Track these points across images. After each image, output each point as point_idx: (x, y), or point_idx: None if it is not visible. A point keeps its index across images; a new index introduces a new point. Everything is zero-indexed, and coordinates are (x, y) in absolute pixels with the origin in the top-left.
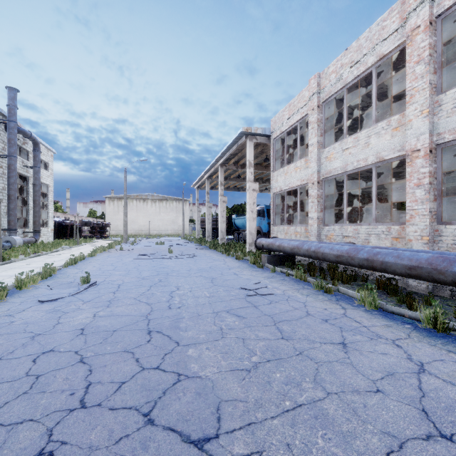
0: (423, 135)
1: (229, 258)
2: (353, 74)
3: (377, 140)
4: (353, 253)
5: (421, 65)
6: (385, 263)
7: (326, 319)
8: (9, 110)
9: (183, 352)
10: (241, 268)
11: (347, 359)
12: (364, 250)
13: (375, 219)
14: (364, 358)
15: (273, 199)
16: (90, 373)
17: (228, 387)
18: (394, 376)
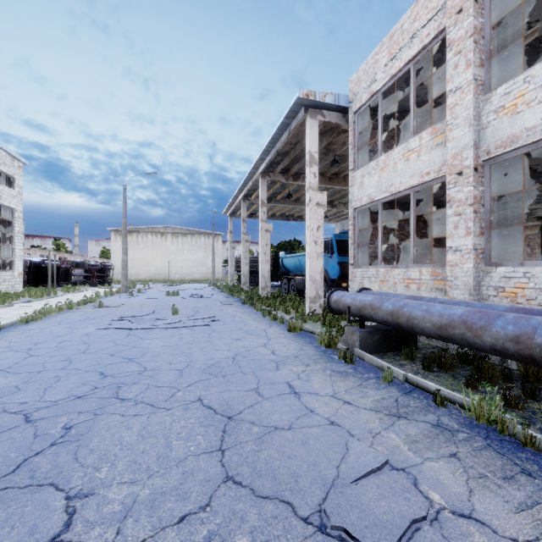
0: None
1: (275, 326)
2: None
3: None
4: None
5: None
6: None
7: None
8: None
9: None
10: (303, 364)
11: None
12: None
13: None
14: None
15: (353, 220)
16: None
17: None
18: None
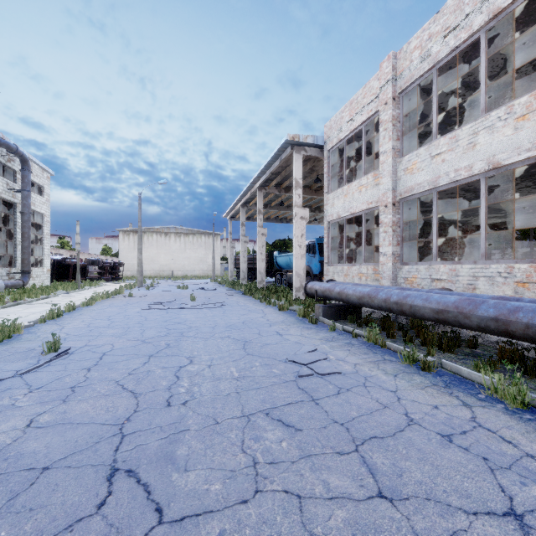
0: None
1: (269, 308)
2: (449, 46)
3: (489, 137)
4: (467, 307)
5: None
6: (534, 326)
7: (448, 434)
8: None
9: None
10: (286, 325)
11: None
12: (488, 303)
13: (484, 255)
14: None
15: (327, 230)
16: None
17: None
18: None
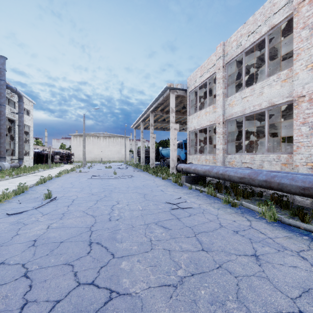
0: (308, 84)
1: (157, 178)
2: (250, 41)
3: (269, 89)
4: (253, 175)
5: (306, 30)
6: (281, 184)
7: (237, 231)
8: (0, 72)
9: (117, 265)
10: (166, 186)
11: (262, 273)
12: (263, 173)
13: (267, 150)
14: (277, 271)
15: (189, 136)
16: (29, 290)
17: (156, 308)
18: (310, 293)
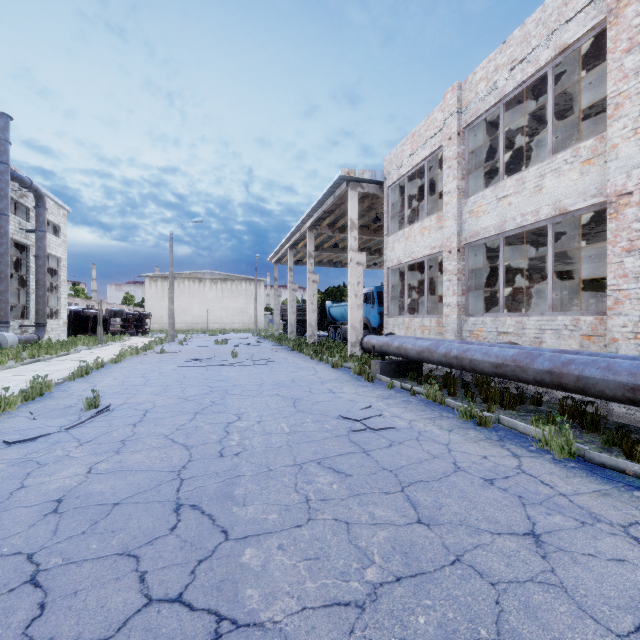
0: (638, 167)
1: (321, 365)
2: (515, 80)
3: (555, 180)
4: (524, 361)
5: (634, 54)
6: (583, 378)
7: (491, 479)
8: None
9: (234, 556)
10: (340, 382)
11: (551, 575)
12: (544, 356)
13: (551, 306)
14: (583, 571)
15: (387, 277)
16: (39, 615)
17: None
18: None
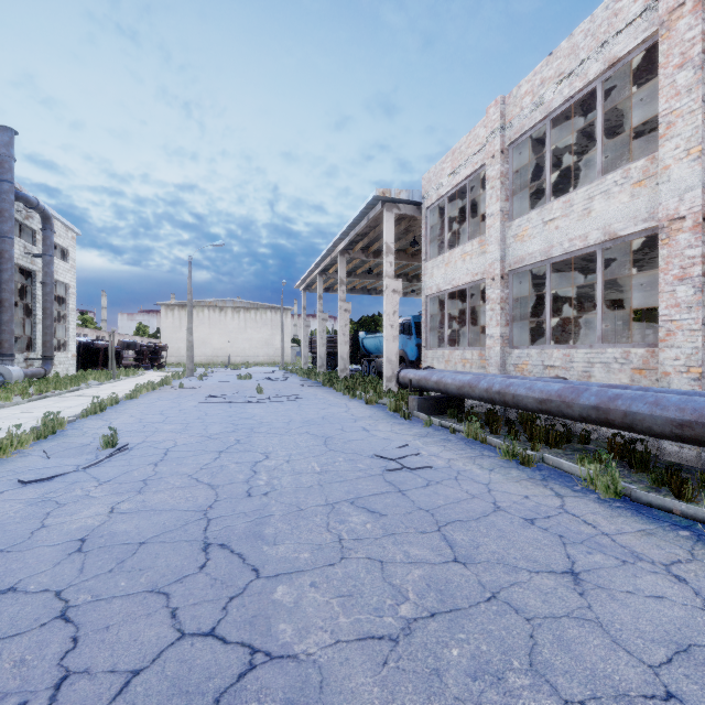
0: (691, 191)
1: (354, 401)
2: (563, 94)
3: (605, 203)
4: (569, 396)
5: (687, 70)
6: (631, 414)
7: (532, 518)
8: (1, 164)
9: (265, 593)
10: (374, 420)
11: (587, 611)
12: (590, 391)
13: (601, 338)
14: (620, 607)
15: (425, 306)
16: (73, 648)
17: (353, 687)
18: (692, 655)
